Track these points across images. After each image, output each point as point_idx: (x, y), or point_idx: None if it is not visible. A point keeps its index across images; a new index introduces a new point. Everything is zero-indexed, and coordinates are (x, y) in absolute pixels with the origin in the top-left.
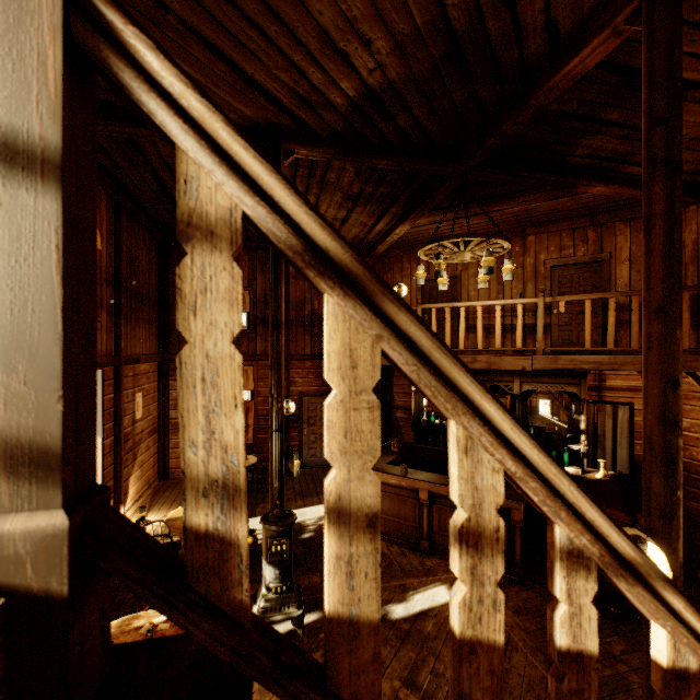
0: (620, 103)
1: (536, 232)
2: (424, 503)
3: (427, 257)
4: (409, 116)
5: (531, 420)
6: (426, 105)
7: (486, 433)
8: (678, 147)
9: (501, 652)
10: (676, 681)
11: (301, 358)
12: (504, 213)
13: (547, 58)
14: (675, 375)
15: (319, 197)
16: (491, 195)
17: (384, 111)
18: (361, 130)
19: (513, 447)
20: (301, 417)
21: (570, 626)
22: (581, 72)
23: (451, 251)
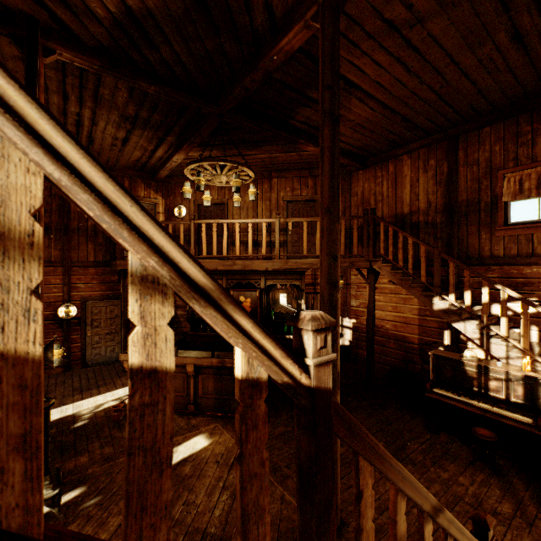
0: (317, 86)
1: (278, 176)
2: (191, 375)
3: (193, 177)
4: (171, 50)
5: (272, 306)
6: (184, 44)
7: (10, 124)
8: (337, 106)
9: (38, 365)
10: (250, 389)
11: (84, 265)
12: (256, 158)
13: (269, 33)
14: (335, 253)
15: (96, 112)
16: (245, 140)
17: (147, 38)
18: (128, 51)
19: (57, 153)
20: (84, 320)
21: (144, 345)
22: (290, 51)
23: (211, 173)
